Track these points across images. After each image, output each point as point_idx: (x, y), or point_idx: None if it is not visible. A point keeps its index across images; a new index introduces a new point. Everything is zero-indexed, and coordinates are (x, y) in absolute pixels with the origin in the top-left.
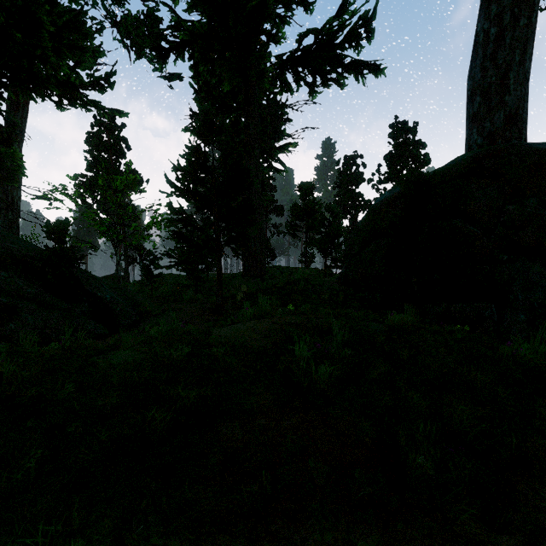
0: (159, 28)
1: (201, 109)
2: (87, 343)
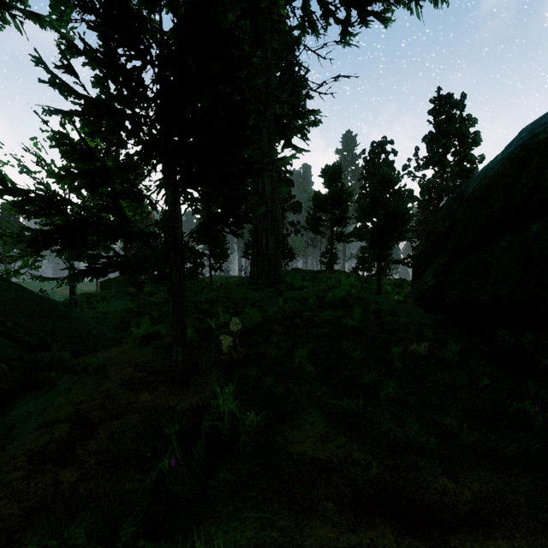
0: None
1: None
2: None
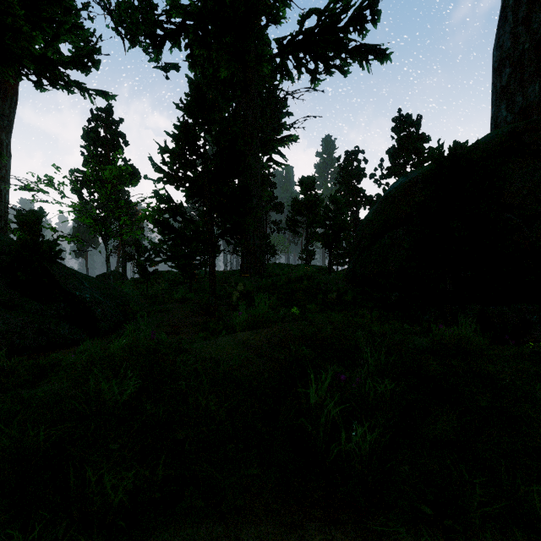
0: (154, 13)
1: (191, 82)
2: (5, 368)
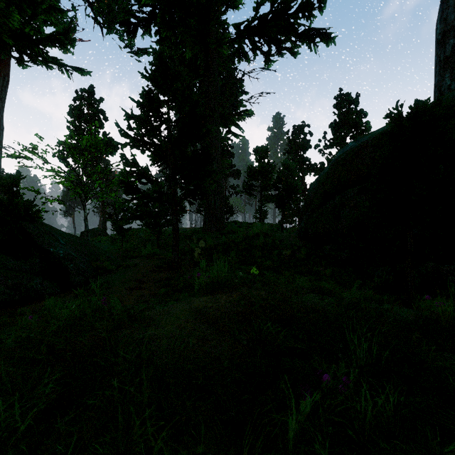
0: (127, 3)
1: (155, 52)
2: None
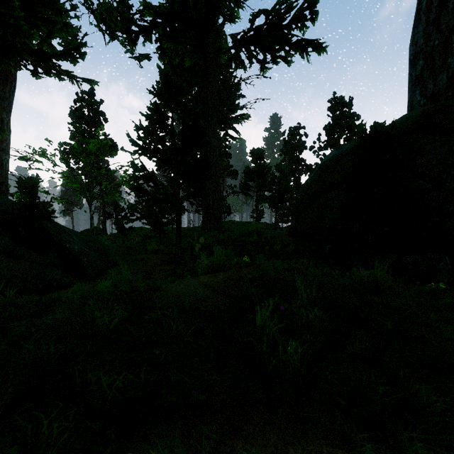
0: (129, 13)
1: (161, 72)
2: (18, 302)
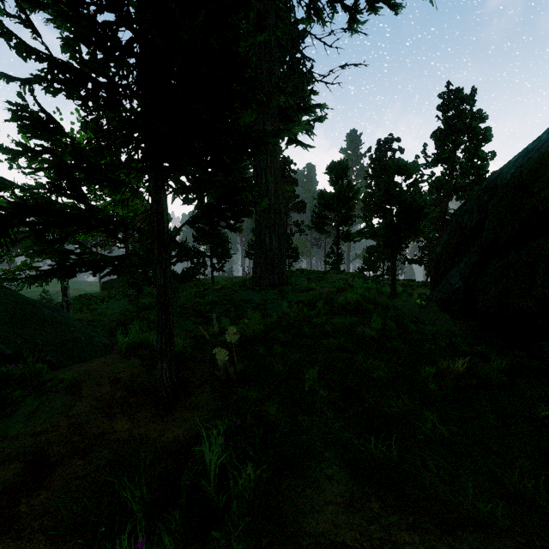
0: None
1: None
2: None
